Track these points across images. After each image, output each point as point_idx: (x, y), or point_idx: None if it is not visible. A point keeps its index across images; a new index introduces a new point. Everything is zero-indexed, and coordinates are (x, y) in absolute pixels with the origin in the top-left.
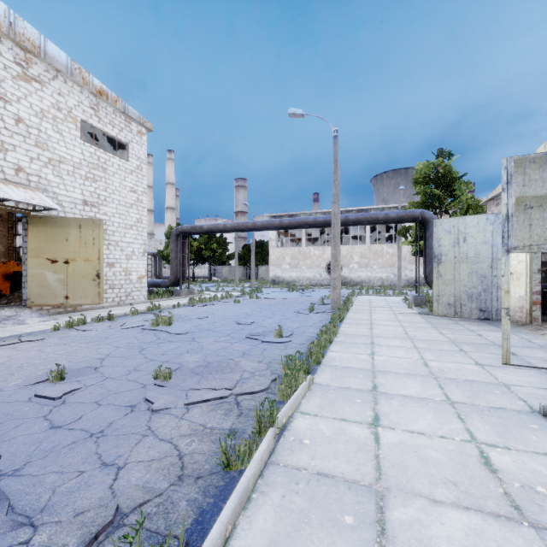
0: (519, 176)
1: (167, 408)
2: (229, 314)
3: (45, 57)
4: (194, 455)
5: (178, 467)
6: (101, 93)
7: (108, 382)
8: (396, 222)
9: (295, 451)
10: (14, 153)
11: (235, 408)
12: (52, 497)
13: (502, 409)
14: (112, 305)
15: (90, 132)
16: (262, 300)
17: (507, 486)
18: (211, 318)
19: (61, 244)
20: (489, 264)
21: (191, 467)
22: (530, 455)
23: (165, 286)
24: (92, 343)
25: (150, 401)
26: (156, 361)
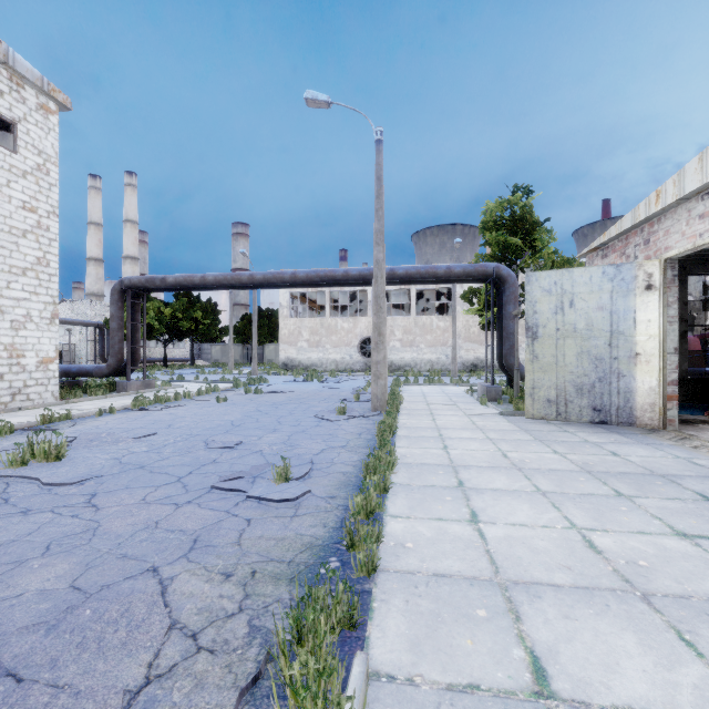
0: None
1: None
2: (200, 424)
3: None
4: None
5: None
6: None
7: None
8: (460, 281)
9: None
10: None
11: None
12: None
13: None
14: None
15: None
16: (265, 395)
17: None
18: (162, 436)
19: None
20: (606, 340)
21: None
22: None
23: (100, 376)
24: None
25: None
26: None
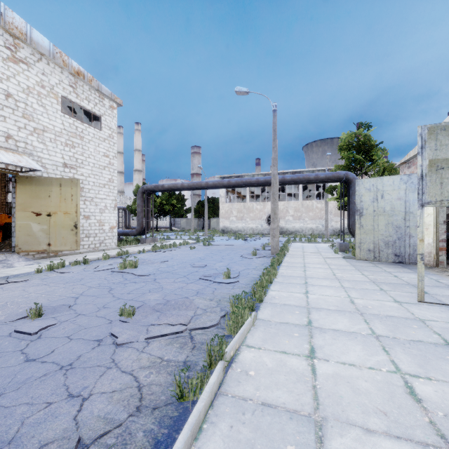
0: (432, 141)
1: (130, 342)
2: (186, 258)
3: (31, 43)
4: (152, 387)
5: (137, 398)
6: (78, 73)
7: (79, 318)
8: (324, 182)
9: (241, 382)
10: (4, 123)
11: (189, 342)
12: (20, 429)
13: (420, 342)
14: (88, 251)
15: (69, 106)
16: (214, 246)
17: (432, 415)
18: (170, 262)
19: (44, 200)
20: (402, 217)
21: (148, 398)
22: (448, 385)
23: (133, 235)
24: (69, 283)
25: (115, 335)
26: (123, 299)
